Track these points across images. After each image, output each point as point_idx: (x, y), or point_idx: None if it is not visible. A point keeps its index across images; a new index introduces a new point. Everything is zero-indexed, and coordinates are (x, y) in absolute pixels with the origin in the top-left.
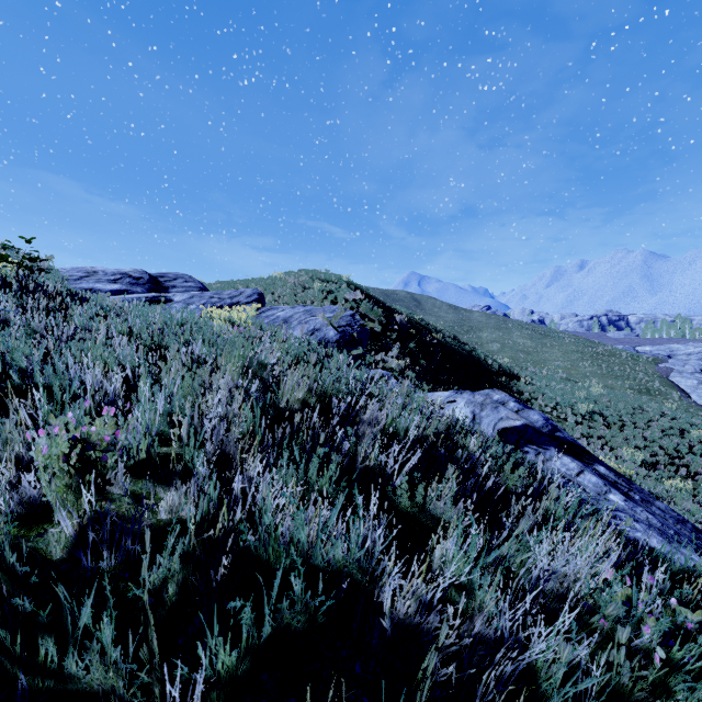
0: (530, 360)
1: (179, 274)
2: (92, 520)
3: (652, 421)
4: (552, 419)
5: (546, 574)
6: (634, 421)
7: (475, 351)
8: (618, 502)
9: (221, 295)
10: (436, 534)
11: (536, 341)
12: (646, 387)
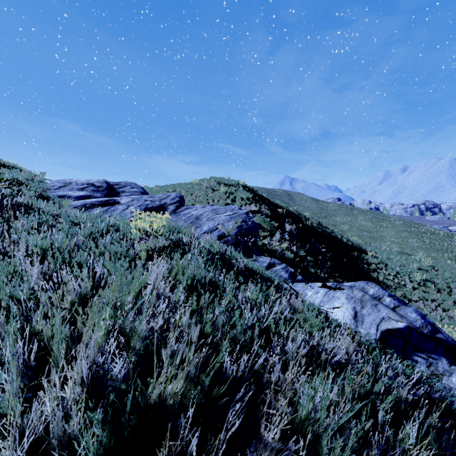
0: (371, 237)
1: (128, 183)
2: None
3: None
4: (394, 285)
5: None
6: None
7: (334, 233)
8: None
9: (153, 198)
10: None
11: (375, 223)
12: None
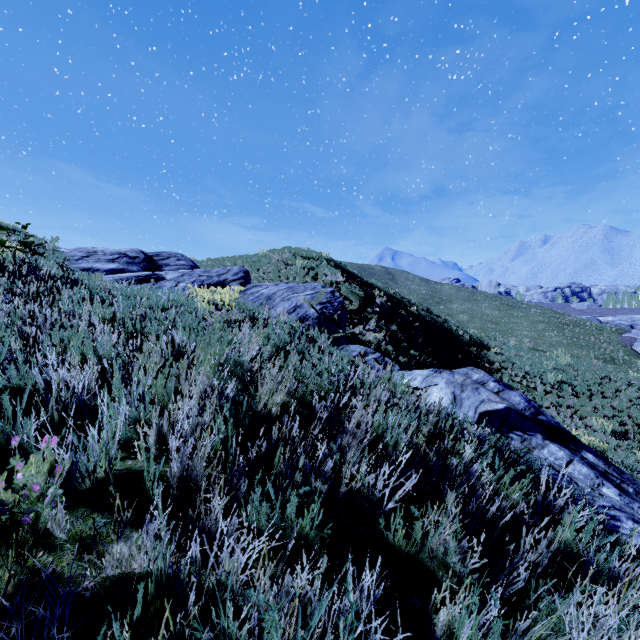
0: (498, 330)
1: (172, 253)
2: (21, 583)
3: (619, 391)
4: (522, 388)
5: None
6: (602, 391)
7: (447, 323)
8: (612, 497)
9: (209, 273)
10: (436, 581)
11: (504, 312)
12: (611, 356)
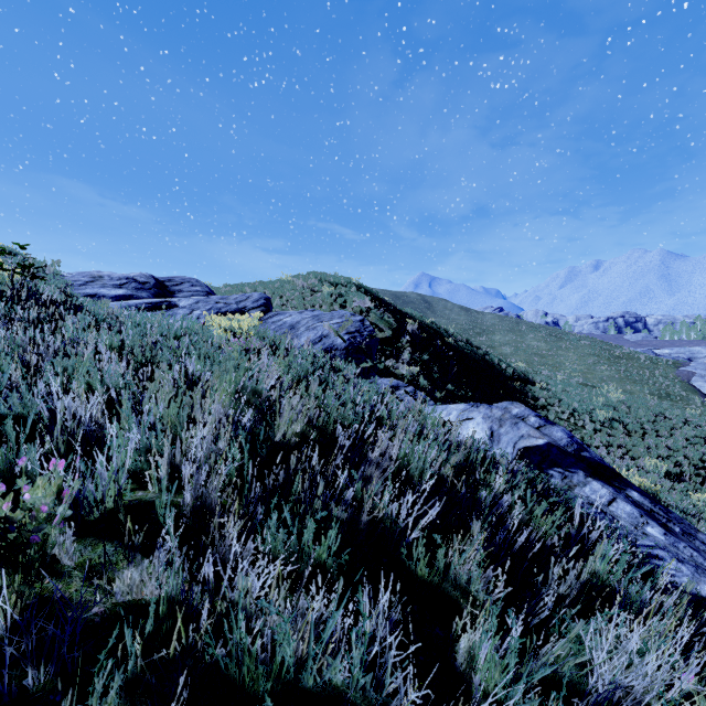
0: (544, 363)
1: (186, 278)
2: (28, 608)
3: (675, 429)
4: (569, 426)
5: (607, 683)
6: (656, 429)
7: (488, 355)
8: (657, 537)
9: (227, 300)
10: (459, 611)
11: (551, 344)
12: (667, 392)
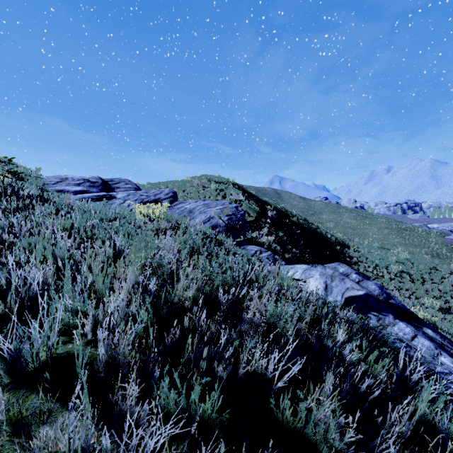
0: (355, 234)
1: (122, 179)
2: None
3: (444, 278)
4: (373, 276)
5: None
6: (431, 278)
7: (319, 229)
8: (448, 364)
9: (148, 193)
10: (318, 452)
11: (359, 221)
12: (437, 253)
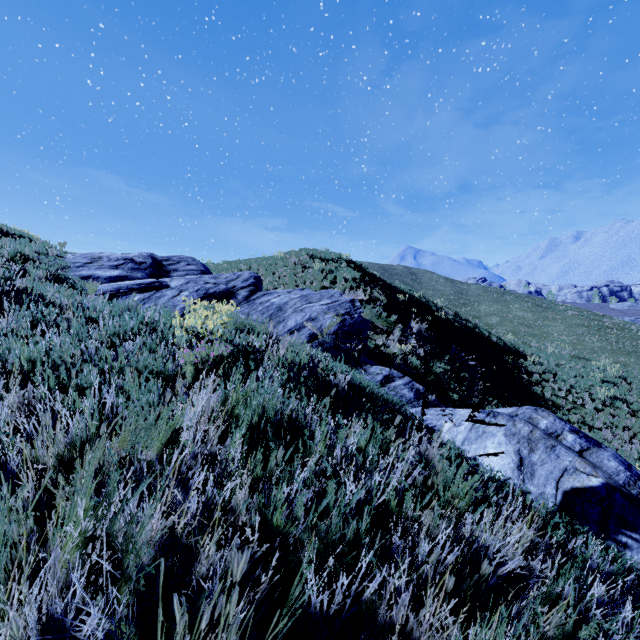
0: (531, 334)
1: (183, 257)
2: None
3: None
4: (567, 405)
5: None
6: None
7: (478, 328)
8: None
9: (218, 279)
10: None
11: (537, 314)
12: None
